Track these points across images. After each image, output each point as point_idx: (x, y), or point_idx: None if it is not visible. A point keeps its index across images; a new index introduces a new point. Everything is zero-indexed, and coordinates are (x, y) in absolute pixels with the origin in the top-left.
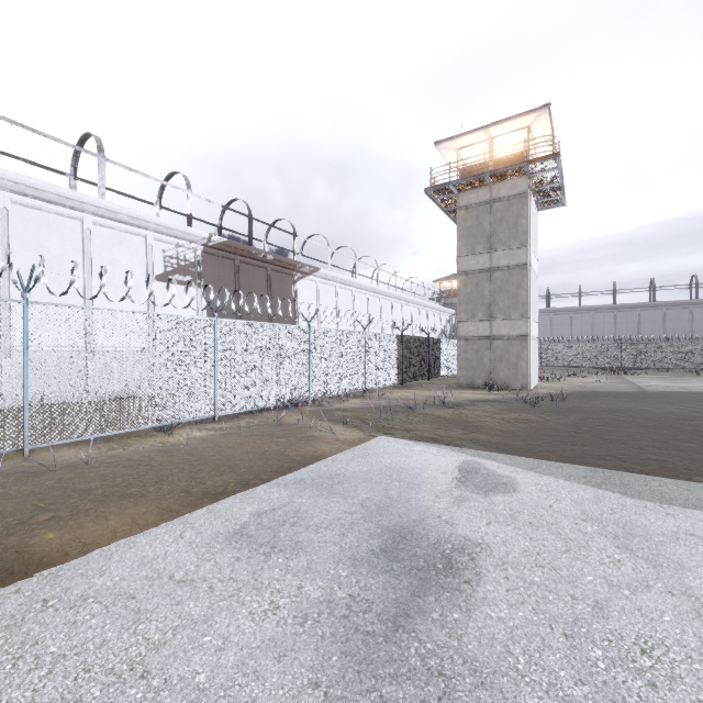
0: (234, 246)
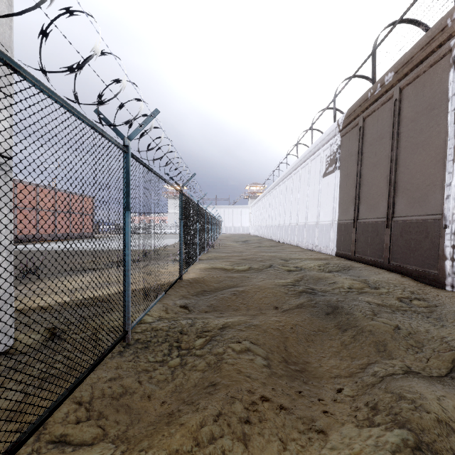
0: (353, 111)
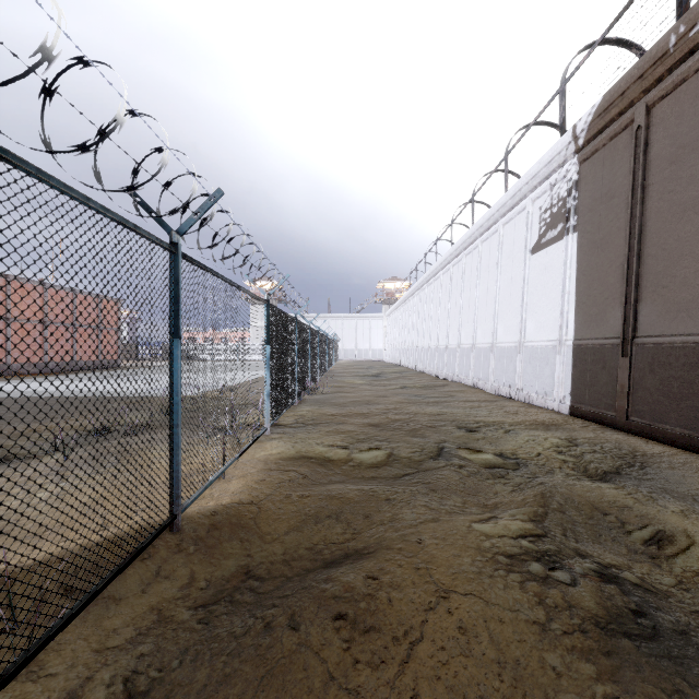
0: (618, 95)
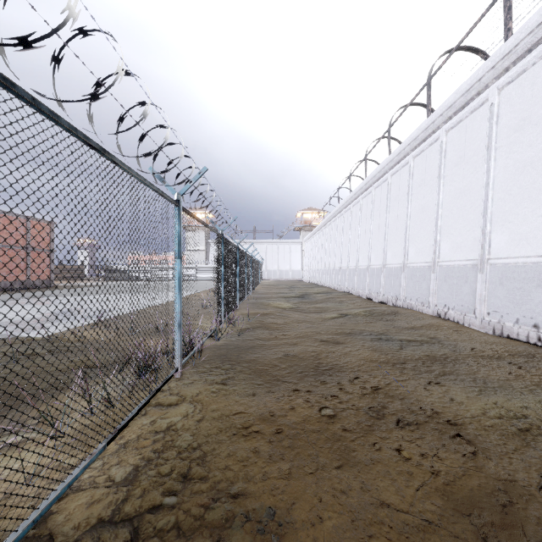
0: None
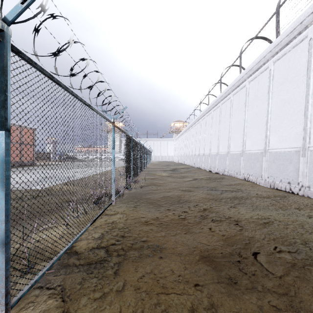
0: None
